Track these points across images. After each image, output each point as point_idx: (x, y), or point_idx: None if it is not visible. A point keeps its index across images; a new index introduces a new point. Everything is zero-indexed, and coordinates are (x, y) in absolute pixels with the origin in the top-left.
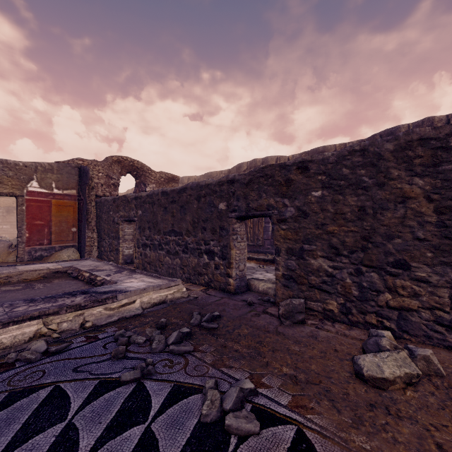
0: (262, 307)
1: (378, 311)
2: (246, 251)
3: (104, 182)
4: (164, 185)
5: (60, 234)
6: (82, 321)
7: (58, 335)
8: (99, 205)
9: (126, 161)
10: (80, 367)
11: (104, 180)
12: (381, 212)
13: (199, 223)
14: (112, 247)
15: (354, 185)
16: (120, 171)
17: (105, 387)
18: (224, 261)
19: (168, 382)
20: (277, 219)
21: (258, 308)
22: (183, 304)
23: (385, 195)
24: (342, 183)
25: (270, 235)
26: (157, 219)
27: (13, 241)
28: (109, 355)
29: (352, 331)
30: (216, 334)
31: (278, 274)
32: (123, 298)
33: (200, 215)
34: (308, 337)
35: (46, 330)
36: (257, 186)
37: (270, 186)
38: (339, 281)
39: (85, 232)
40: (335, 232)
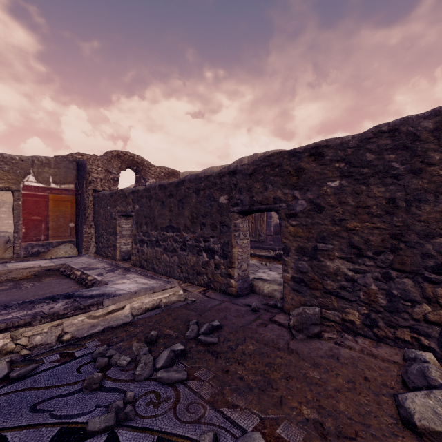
0: (268, 314)
1: (412, 326)
2: (249, 249)
3: (104, 177)
4: (164, 180)
5: (57, 230)
6: (60, 333)
7: (29, 351)
8: (97, 199)
9: (126, 155)
10: (40, 403)
11: (103, 175)
12: (416, 205)
13: (198, 218)
14: (110, 243)
15: (380, 173)
16: (120, 165)
17: (65, 441)
18: (225, 260)
19: (150, 433)
20: (285, 213)
21: (264, 316)
22: (180, 309)
23: (422, 184)
24: (365, 171)
25: (273, 231)
26: (154, 214)
27: (12, 236)
28: (82, 384)
29: (380, 349)
30: (216, 351)
31: (287, 276)
32: (111, 304)
33: (199, 209)
34: (327, 357)
35: (13, 346)
36: (262, 177)
37: (277, 177)
38: (361, 287)
39: (83, 228)
40: (356, 228)
